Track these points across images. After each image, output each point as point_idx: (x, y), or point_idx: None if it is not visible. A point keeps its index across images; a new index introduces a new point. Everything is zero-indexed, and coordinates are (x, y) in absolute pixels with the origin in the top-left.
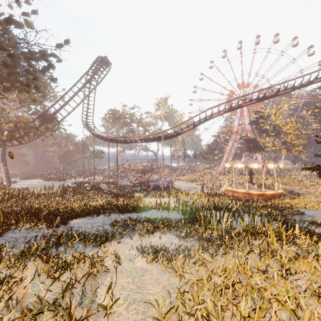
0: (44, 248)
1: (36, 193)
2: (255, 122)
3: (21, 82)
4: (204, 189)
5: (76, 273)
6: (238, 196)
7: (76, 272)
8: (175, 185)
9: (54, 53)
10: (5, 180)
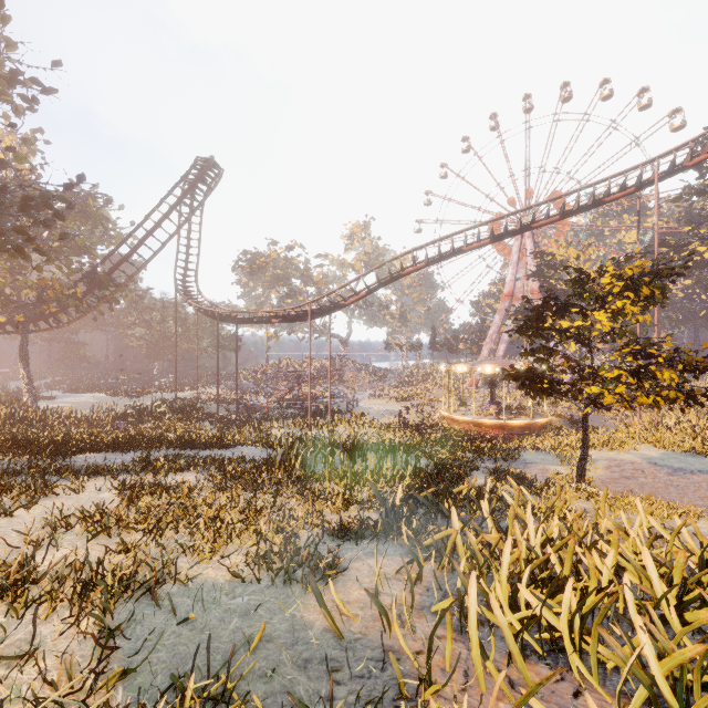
0: (5, 477)
1: (76, 417)
2: (538, 274)
3: (12, 243)
4: (411, 416)
5: (7, 491)
6: (458, 430)
7: (7, 490)
8: (361, 407)
9: (62, 196)
10: (27, 394)
